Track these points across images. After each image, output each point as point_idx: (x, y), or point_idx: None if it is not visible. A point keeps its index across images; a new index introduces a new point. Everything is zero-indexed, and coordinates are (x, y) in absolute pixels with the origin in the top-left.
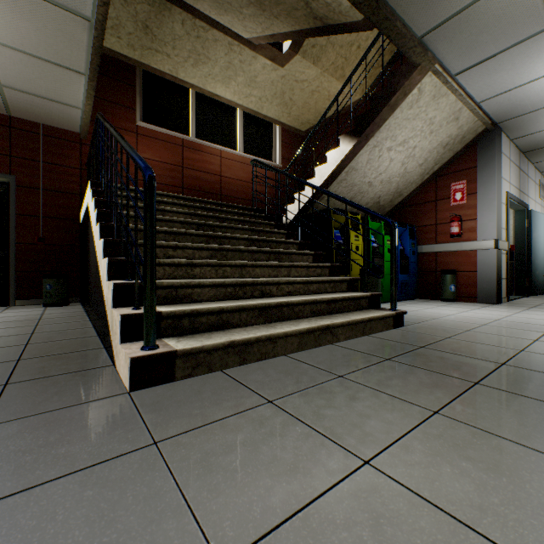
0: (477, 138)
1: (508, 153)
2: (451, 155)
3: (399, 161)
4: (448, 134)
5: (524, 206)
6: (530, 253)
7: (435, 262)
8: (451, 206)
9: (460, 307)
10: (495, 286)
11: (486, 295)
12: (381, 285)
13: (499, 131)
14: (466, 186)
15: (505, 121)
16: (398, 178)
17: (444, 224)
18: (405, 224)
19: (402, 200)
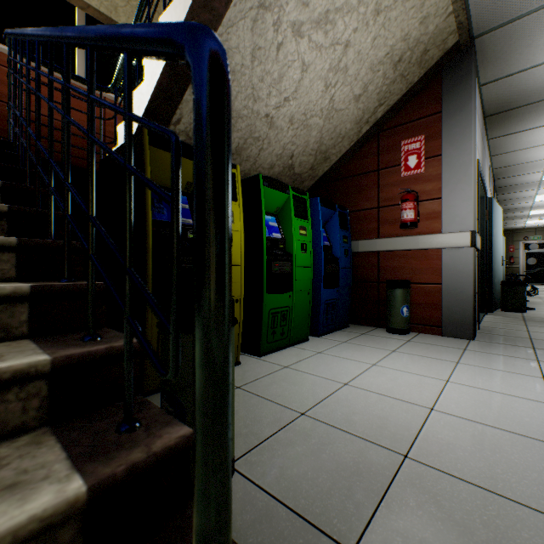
0: (443, 61)
1: (477, 105)
2: (404, 91)
3: (319, 74)
4: (404, 32)
5: (484, 192)
6: (491, 255)
7: (378, 267)
8: (402, 177)
9: (426, 355)
10: (472, 310)
11: (457, 323)
12: (288, 312)
13: (475, 54)
14: (424, 145)
15: (487, 33)
16: (320, 121)
17: (390, 207)
18: (334, 204)
19: (330, 168)
